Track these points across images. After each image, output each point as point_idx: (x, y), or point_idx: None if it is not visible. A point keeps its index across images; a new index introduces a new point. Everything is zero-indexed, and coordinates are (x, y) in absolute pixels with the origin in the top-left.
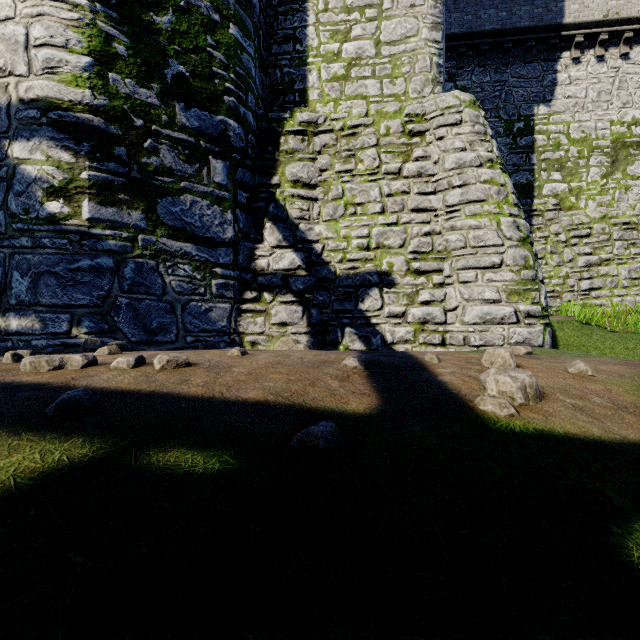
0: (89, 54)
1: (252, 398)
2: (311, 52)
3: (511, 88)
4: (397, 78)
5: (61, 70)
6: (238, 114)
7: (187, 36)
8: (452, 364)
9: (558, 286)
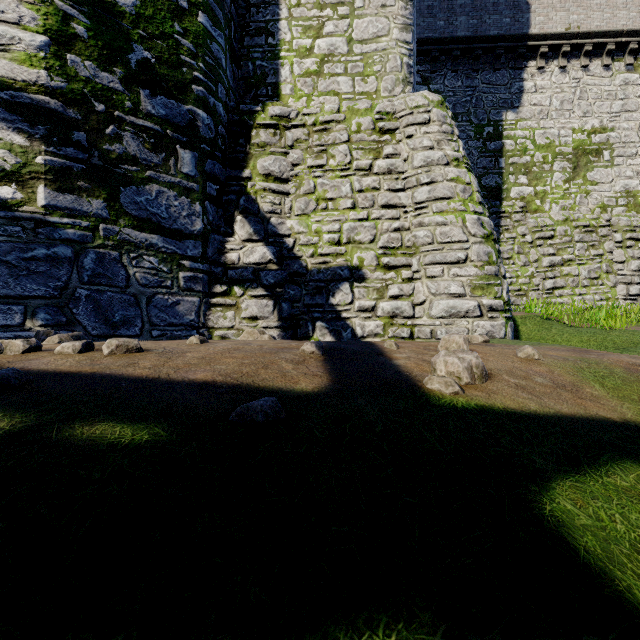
0: (45, 33)
1: (199, 379)
2: (284, 46)
3: (481, 94)
4: (369, 76)
5: (13, 48)
6: (207, 104)
7: (153, 21)
8: (410, 350)
9: (524, 285)
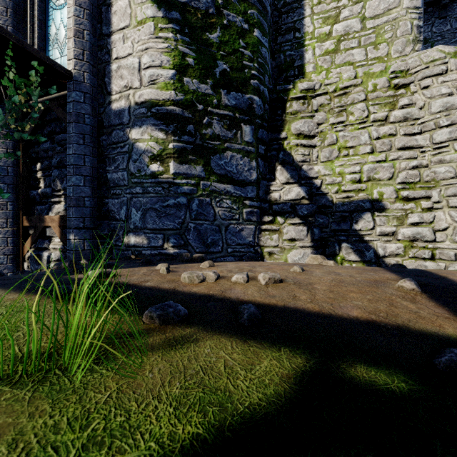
0: (173, 68)
1: (360, 317)
2: (307, 36)
3: None
4: (380, 44)
5: (158, 81)
6: (259, 91)
7: (228, 44)
8: None
9: None
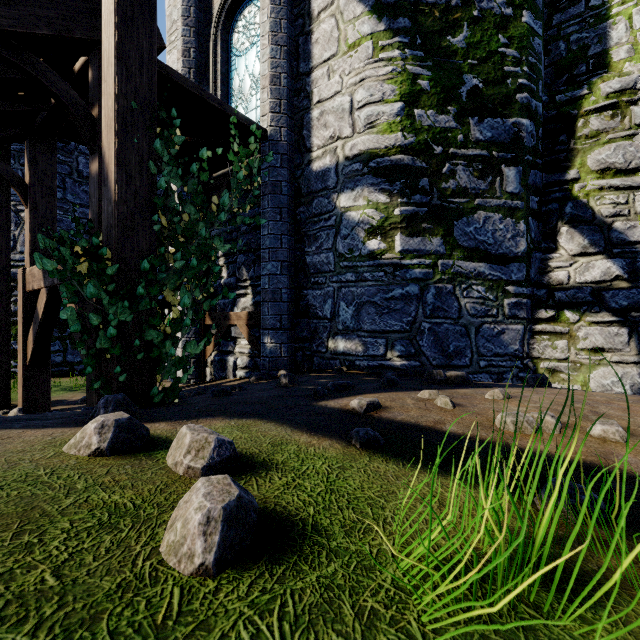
0: (400, 99)
1: None
2: (615, 0)
3: None
4: None
5: (378, 122)
6: (530, 110)
7: (480, 45)
8: None
9: None
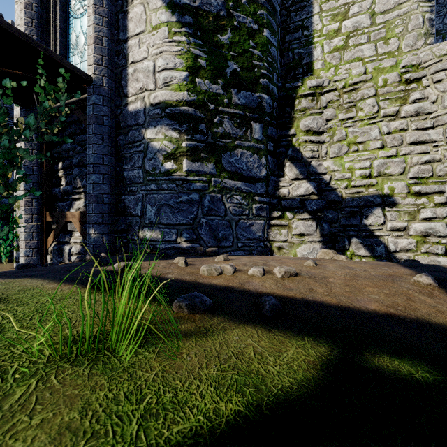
0: (186, 70)
1: (378, 310)
2: (316, 34)
3: None
4: (390, 39)
5: (172, 83)
6: (268, 89)
7: (238, 44)
8: None
9: None
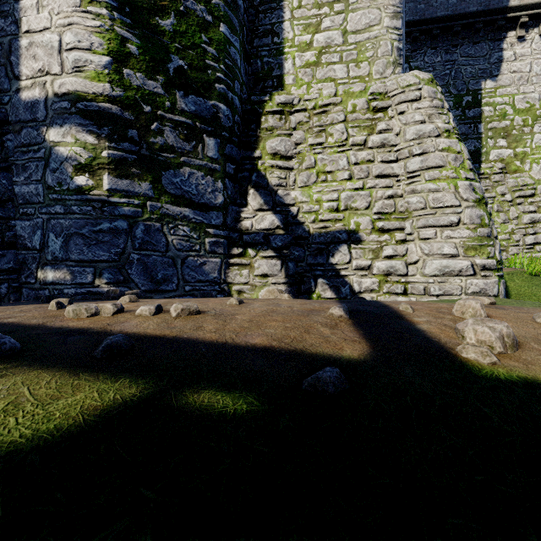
0: (108, 54)
1: (259, 344)
2: (287, 43)
3: (460, 66)
4: (362, 62)
5: (87, 68)
6: (227, 99)
7: (186, 35)
8: (425, 313)
9: (504, 241)
